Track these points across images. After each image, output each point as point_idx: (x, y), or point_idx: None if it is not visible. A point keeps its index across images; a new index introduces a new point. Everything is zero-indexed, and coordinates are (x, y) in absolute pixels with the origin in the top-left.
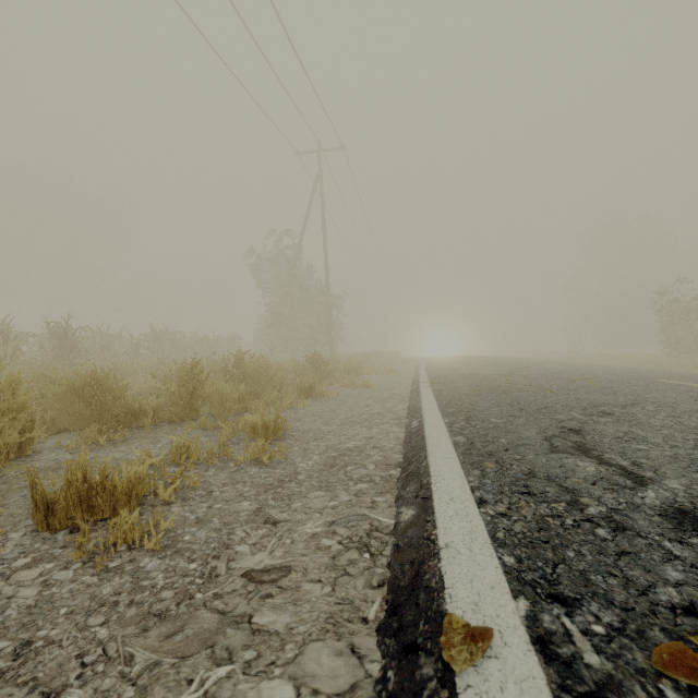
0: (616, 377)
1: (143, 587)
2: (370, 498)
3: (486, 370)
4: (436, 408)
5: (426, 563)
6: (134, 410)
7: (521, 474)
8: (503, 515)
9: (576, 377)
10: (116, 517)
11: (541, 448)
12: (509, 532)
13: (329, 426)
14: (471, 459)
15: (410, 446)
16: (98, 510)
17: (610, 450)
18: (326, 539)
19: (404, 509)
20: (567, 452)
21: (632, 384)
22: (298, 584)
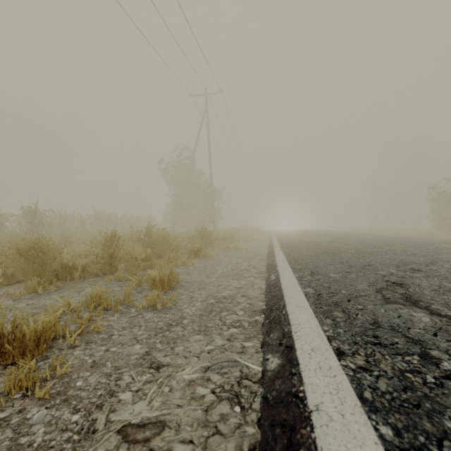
0: (410, 243)
1: (19, 445)
2: (240, 344)
3: (318, 238)
4: (288, 265)
5: (299, 430)
6: (69, 267)
7: (368, 324)
8: (363, 369)
9: (382, 243)
10: (13, 367)
11: (376, 299)
12: (376, 392)
13: (210, 279)
14: (322, 309)
15: (271, 296)
16: (9, 355)
17: (434, 302)
18: (201, 387)
19: (269, 357)
20: (399, 302)
21: (423, 248)
22: (170, 444)
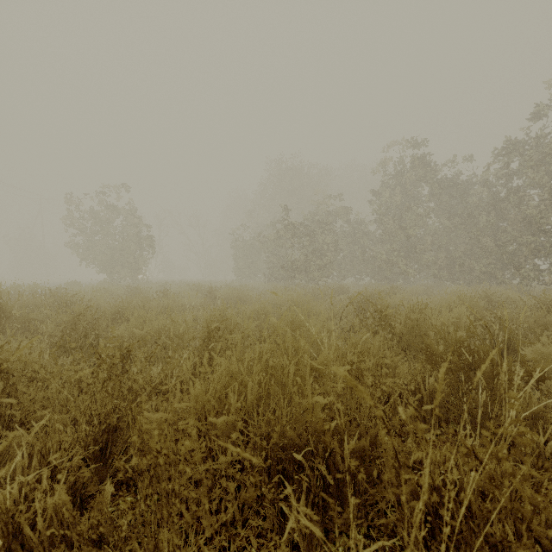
0: None
1: None
2: None
3: None
4: None
5: None
6: None
7: None
8: None
9: None
10: None
11: None
12: None
13: None
14: None
15: None
16: None
17: None
18: None
19: None
20: None
21: None
22: None
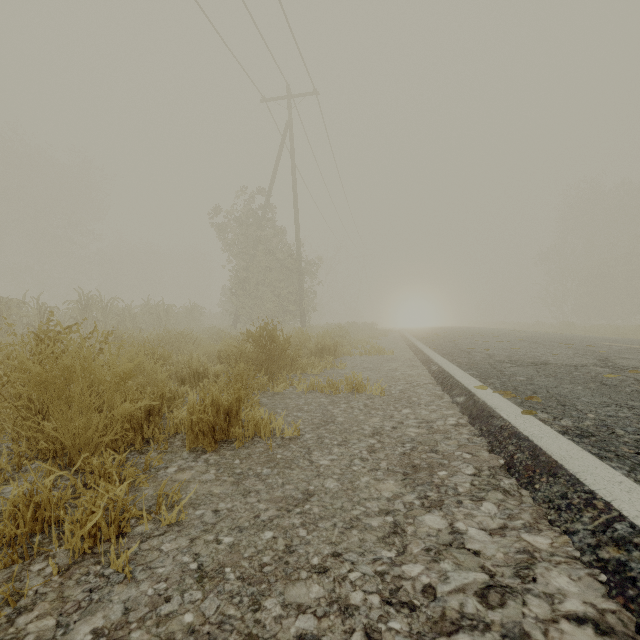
0: None
1: None
2: None
3: (536, 352)
4: None
5: None
6: None
7: None
8: None
9: None
10: None
11: None
12: None
13: None
14: None
15: None
16: None
17: None
18: None
19: None
20: None
21: None
22: None
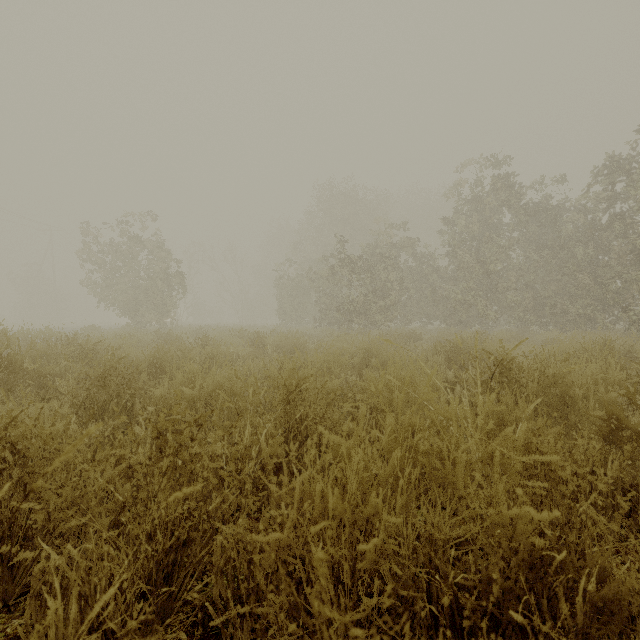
0: None
1: None
2: None
3: None
4: None
5: None
6: None
7: None
8: None
9: None
10: None
11: None
12: None
13: None
14: None
15: None
16: None
17: None
18: None
19: None
20: None
21: None
22: None
